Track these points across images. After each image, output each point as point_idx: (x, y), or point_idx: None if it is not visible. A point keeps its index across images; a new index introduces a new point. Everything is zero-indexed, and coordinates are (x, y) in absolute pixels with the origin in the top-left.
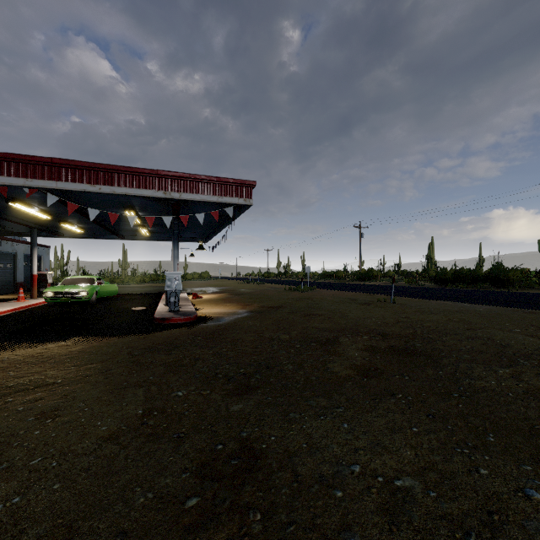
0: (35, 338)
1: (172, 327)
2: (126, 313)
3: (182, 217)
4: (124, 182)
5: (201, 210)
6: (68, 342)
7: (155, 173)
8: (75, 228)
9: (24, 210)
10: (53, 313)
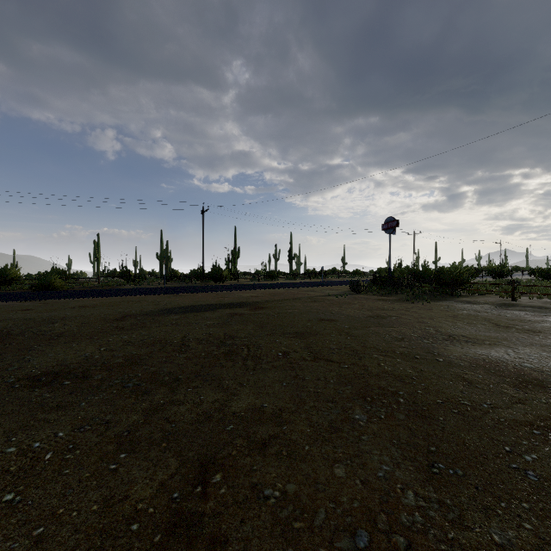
0: None
1: None
2: None
3: None
4: None
5: None
6: None
7: None
8: None
9: None
10: None
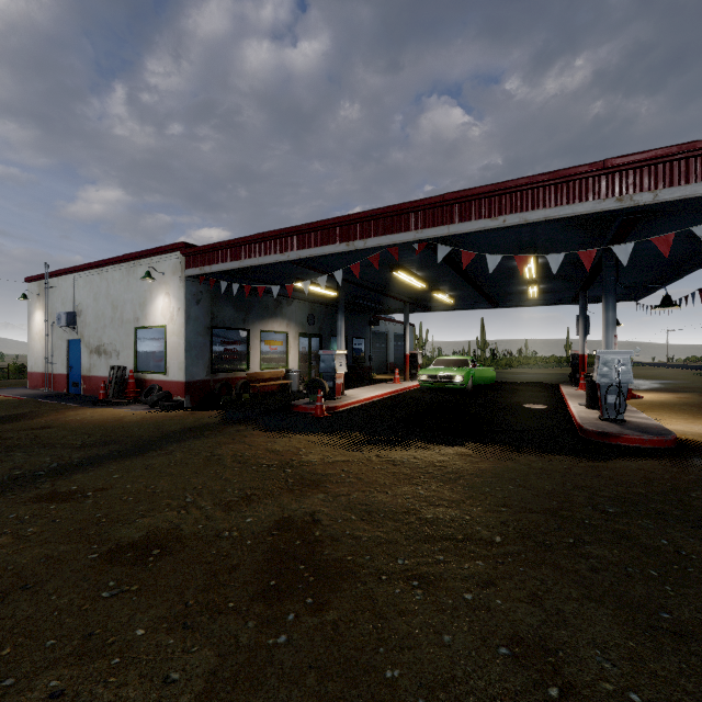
0: (425, 434)
1: (632, 455)
2: (521, 412)
3: (655, 239)
4: (541, 201)
5: (670, 229)
6: (466, 449)
7: (600, 167)
8: (445, 297)
9: (401, 281)
10: (429, 400)
